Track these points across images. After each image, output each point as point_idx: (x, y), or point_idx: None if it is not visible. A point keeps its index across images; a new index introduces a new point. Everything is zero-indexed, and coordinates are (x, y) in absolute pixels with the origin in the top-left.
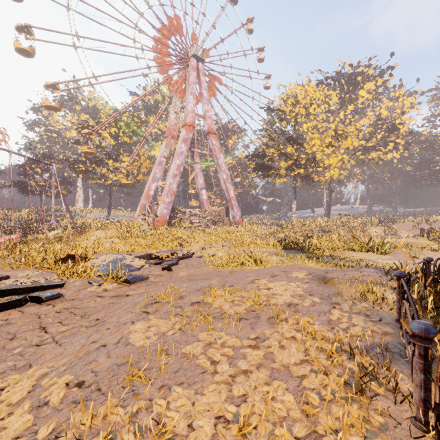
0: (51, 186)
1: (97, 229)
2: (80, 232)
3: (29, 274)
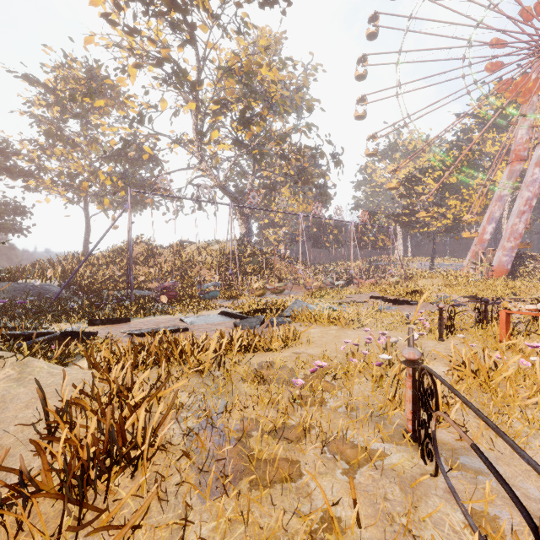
0: (378, 239)
1: (423, 278)
2: (409, 279)
3: (395, 298)
